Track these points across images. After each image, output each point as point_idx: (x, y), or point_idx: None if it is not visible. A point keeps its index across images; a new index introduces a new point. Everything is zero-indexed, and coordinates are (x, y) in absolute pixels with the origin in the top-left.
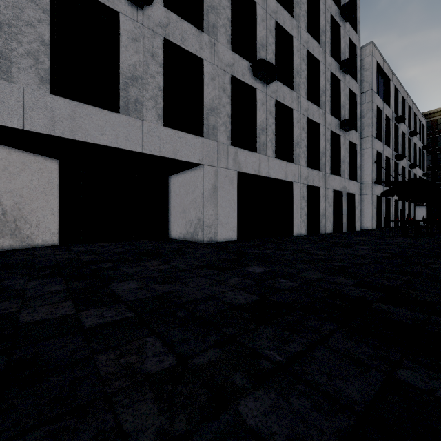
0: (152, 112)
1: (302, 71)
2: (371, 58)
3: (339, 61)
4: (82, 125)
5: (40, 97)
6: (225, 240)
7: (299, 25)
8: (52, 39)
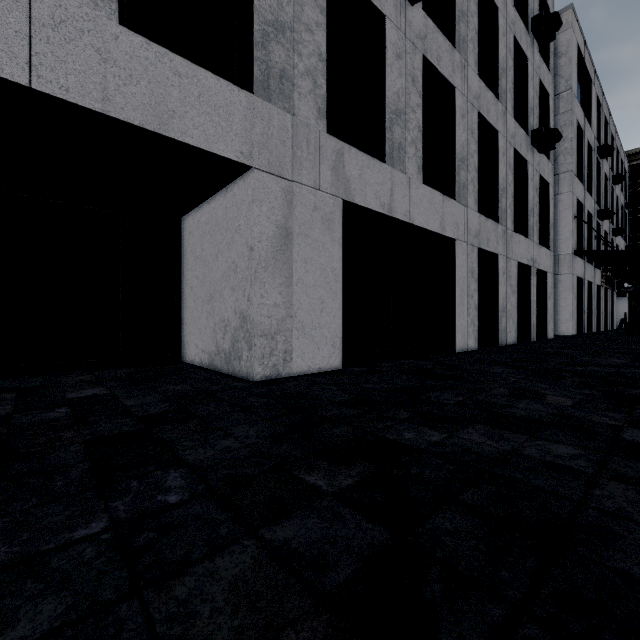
0: None
1: (469, 14)
2: (569, 34)
3: (525, 24)
4: None
5: None
6: (313, 369)
7: None
8: None
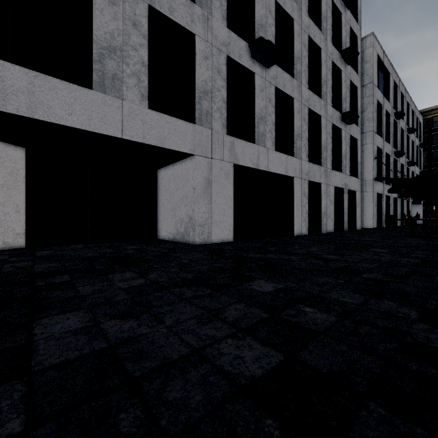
0: (134, 91)
1: (303, 57)
2: (371, 50)
3: (340, 51)
4: (43, 100)
5: None
6: (220, 241)
7: (300, 7)
8: None
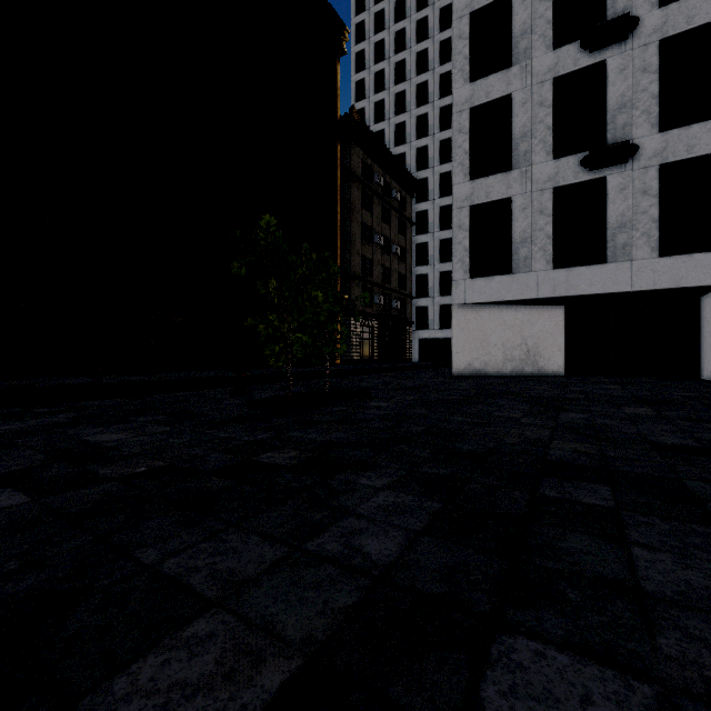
0: (643, 248)
1: None
2: None
3: None
4: (574, 283)
5: (546, 274)
6: None
7: None
8: (554, 228)
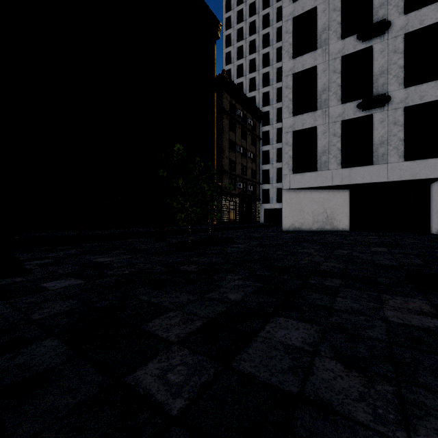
0: (394, 156)
1: None
2: None
3: None
4: (353, 177)
5: (337, 171)
6: None
7: None
8: (342, 144)
